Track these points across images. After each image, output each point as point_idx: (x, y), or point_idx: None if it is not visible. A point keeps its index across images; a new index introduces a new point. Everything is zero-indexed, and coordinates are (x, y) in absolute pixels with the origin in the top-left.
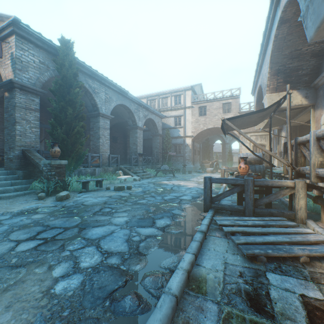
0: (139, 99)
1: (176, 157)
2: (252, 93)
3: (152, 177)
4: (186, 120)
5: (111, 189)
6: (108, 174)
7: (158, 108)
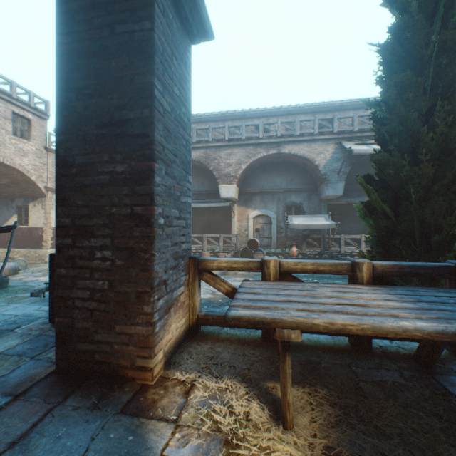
0: None
1: None
2: None
3: None
4: None
5: None
6: None
7: None
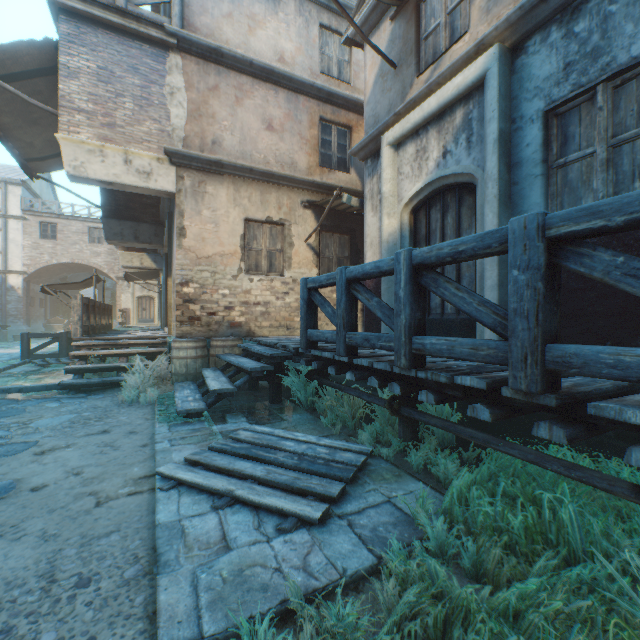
0: None
1: None
2: None
3: None
4: (9, 241)
5: None
6: None
7: None
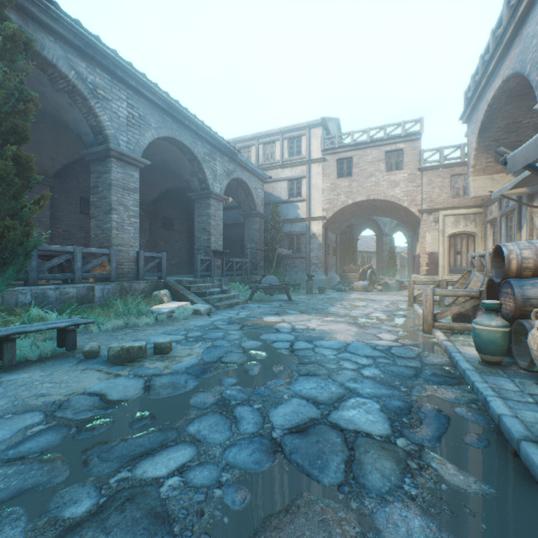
0: (215, 134)
1: (292, 259)
2: (466, 115)
3: (242, 304)
4: (311, 187)
5: (103, 355)
6: (127, 301)
7: (257, 164)
